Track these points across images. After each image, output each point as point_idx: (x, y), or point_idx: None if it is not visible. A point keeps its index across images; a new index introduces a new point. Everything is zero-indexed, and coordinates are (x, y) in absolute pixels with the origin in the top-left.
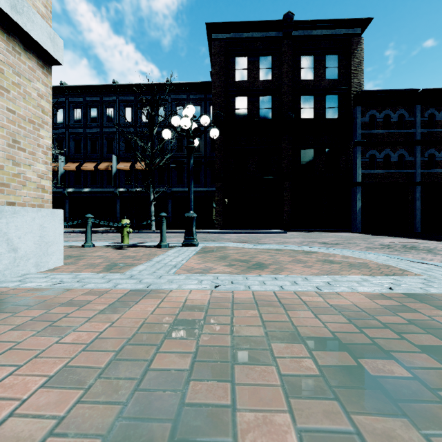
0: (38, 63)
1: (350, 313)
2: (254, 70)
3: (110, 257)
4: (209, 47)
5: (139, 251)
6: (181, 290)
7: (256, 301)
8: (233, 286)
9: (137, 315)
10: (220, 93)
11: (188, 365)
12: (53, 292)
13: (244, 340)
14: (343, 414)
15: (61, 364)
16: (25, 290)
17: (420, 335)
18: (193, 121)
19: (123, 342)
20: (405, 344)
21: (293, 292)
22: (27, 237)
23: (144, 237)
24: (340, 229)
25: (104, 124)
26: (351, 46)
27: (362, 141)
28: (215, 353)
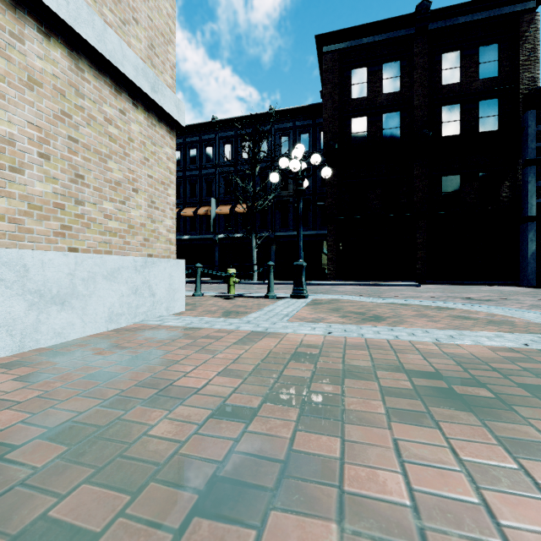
0: (167, 130)
1: (464, 360)
2: (376, 83)
3: (222, 305)
4: (319, 63)
5: (248, 301)
6: (296, 334)
7: (368, 346)
8: (345, 334)
9: (262, 348)
10: (333, 116)
11: (309, 377)
12: (189, 330)
13: (353, 369)
14: (425, 409)
15: (221, 369)
16: (167, 327)
17: (530, 380)
18: (302, 161)
19: (258, 362)
20: (507, 384)
21: (409, 342)
22: (161, 285)
23: (247, 289)
24: (502, 282)
25: (203, 165)
26: (520, 28)
27: (536, 158)
28: (329, 373)
